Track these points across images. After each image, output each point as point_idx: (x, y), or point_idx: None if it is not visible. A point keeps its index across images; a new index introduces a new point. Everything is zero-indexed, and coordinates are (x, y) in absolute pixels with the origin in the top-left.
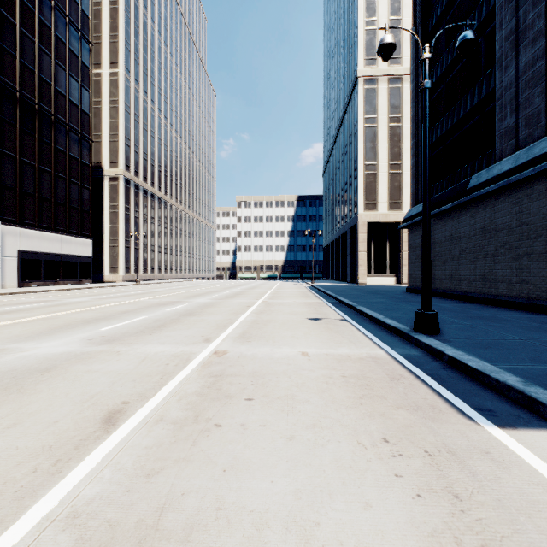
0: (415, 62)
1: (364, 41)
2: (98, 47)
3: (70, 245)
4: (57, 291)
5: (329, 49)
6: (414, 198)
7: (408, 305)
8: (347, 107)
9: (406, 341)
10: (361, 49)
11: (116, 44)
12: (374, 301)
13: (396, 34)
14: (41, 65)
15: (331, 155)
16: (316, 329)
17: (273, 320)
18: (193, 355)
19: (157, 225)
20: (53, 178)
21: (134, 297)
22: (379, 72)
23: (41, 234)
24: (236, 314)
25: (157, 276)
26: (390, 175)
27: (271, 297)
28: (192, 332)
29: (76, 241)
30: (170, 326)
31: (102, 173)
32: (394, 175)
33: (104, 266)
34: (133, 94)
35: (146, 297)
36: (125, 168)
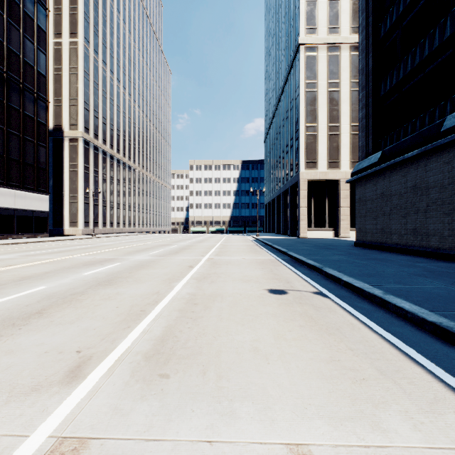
0: (365, 12)
1: (305, 11)
2: (59, 18)
3: (25, 200)
4: (1, 245)
5: (270, 29)
6: (364, 151)
7: (382, 266)
8: (288, 75)
9: None
10: (302, 19)
11: (76, 15)
12: (335, 259)
13: (334, 6)
14: None
15: (272, 123)
16: (290, 320)
17: (218, 296)
18: None
19: (116, 183)
20: (5, 134)
21: (69, 253)
22: (319, 40)
23: None
24: (169, 282)
25: (116, 230)
26: (329, 136)
27: (218, 253)
28: (72, 332)
29: (31, 196)
30: (52, 312)
31: (63, 134)
32: (333, 136)
33: (64, 220)
34: (92, 63)
35: (82, 253)
36: (84, 131)
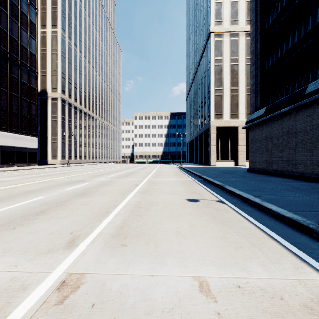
0: (255, 12)
1: (214, 10)
2: (44, 15)
3: (22, 141)
4: (6, 171)
5: (190, 21)
6: (254, 107)
7: (264, 184)
8: (203, 54)
9: None
10: (212, 15)
11: (56, 13)
12: (233, 180)
13: (235, 5)
14: None
15: (191, 86)
16: (200, 217)
17: (155, 203)
18: (16, 299)
19: (83, 129)
20: (9, 95)
21: (54, 177)
22: (224, 29)
23: None
24: (123, 195)
25: (83, 161)
26: (231, 96)
27: (154, 176)
28: (66, 223)
29: (26, 138)
30: (50, 212)
31: (47, 95)
32: (233, 96)
33: (48, 154)
34: (67, 46)
35: (63, 177)
36: (61, 92)
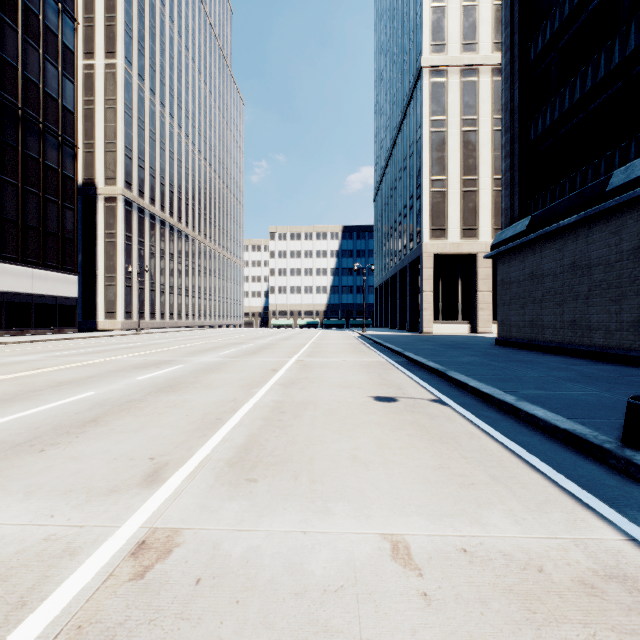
0: (510, 27)
1: (430, 21)
2: (90, 31)
3: (46, 283)
4: (16, 343)
5: (382, 44)
6: (508, 215)
7: (525, 369)
8: (407, 109)
9: (622, 475)
10: (425, 32)
11: (114, 27)
12: (465, 360)
13: (470, 13)
14: (2, 40)
15: (384, 174)
16: (398, 429)
17: (311, 404)
18: (58, 571)
19: (169, 259)
20: (20, 192)
21: (111, 354)
22: (448, 61)
23: (2, 267)
24: (248, 389)
25: (169, 323)
26: (463, 194)
27: (310, 354)
28: (140, 440)
29: (54, 277)
30: (109, 420)
31: (96, 191)
32: (468, 194)
33: (98, 310)
34: (136, 93)
35: (129, 354)
36: (125, 186)
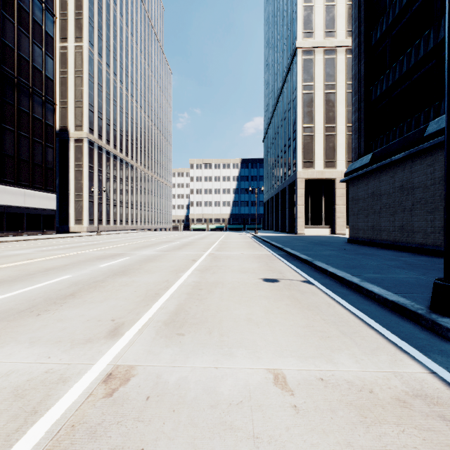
0: (358, 21)
1: (302, 16)
2: (65, 23)
3: (34, 199)
4: (14, 241)
5: (269, 31)
6: (357, 152)
7: (367, 259)
8: (286, 77)
9: (429, 331)
10: (299, 24)
11: (81, 20)
12: (326, 254)
13: (330, 10)
14: (3, 30)
15: (270, 123)
16: (279, 301)
17: (219, 283)
18: (56, 392)
19: (119, 182)
20: (16, 136)
21: (80, 249)
22: (315, 44)
23: (3, 188)
24: (176, 273)
25: (119, 227)
26: (325, 137)
27: (218, 249)
28: (104, 308)
29: (40, 195)
30: (82, 294)
31: (68, 135)
32: (329, 137)
33: (70, 218)
34: (97, 66)
35: (92, 249)
36: (89, 131)
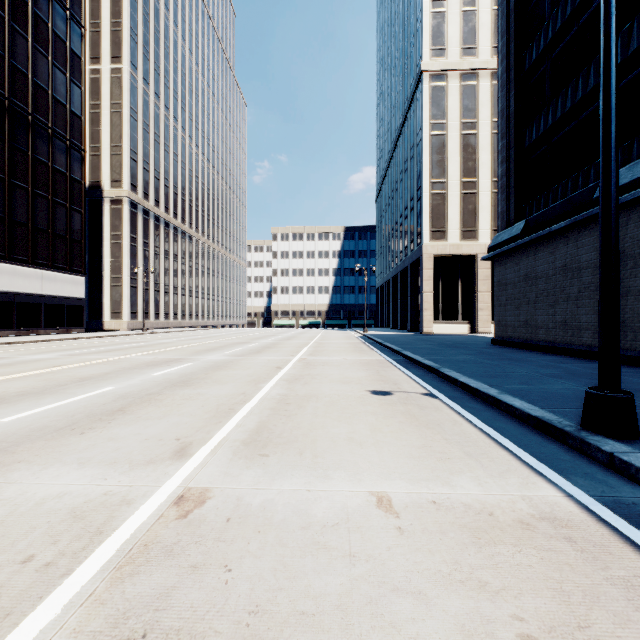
0: (506, 36)
1: (430, 26)
2: (97, 37)
3: (54, 284)
4: (28, 342)
5: (384, 46)
6: (504, 219)
7: (515, 366)
8: (407, 112)
9: (576, 452)
10: (426, 37)
11: (119, 33)
12: (460, 359)
13: (470, 18)
14: (13, 49)
15: (386, 176)
16: (390, 418)
17: (313, 397)
18: (121, 513)
19: (173, 260)
20: (30, 196)
21: (122, 353)
22: (448, 65)
23: (13, 269)
24: (256, 384)
25: (173, 323)
26: (462, 196)
27: (312, 353)
28: (165, 425)
29: (63, 278)
30: (134, 410)
31: (102, 194)
32: (468, 196)
33: (104, 310)
34: (141, 97)
35: (139, 353)
36: (130, 189)
